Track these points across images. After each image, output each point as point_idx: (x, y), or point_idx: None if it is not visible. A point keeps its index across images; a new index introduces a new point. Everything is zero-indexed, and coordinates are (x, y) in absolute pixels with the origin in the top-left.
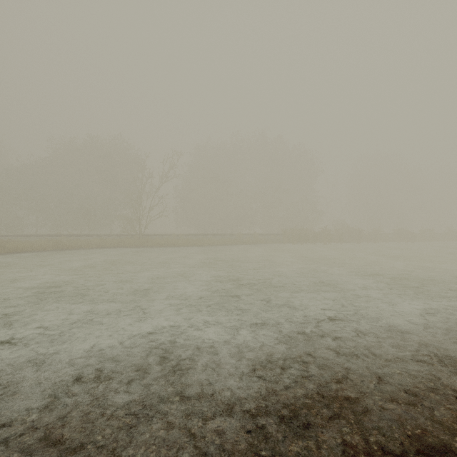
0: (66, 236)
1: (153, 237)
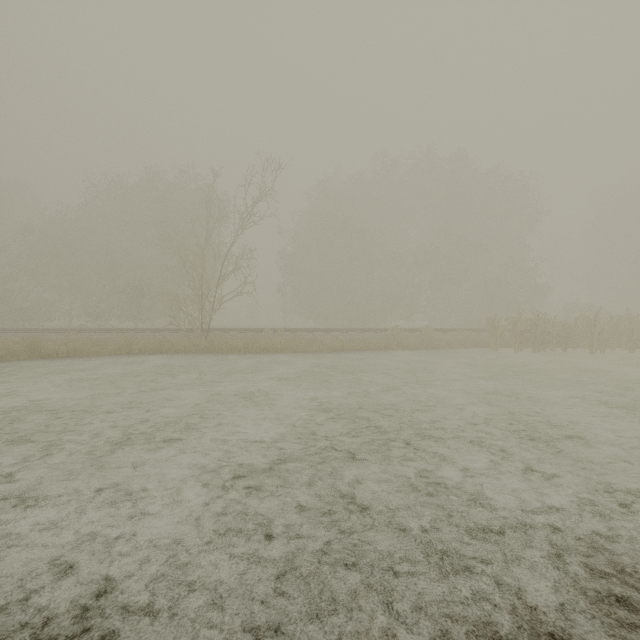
0: (75, 332)
1: (230, 334)
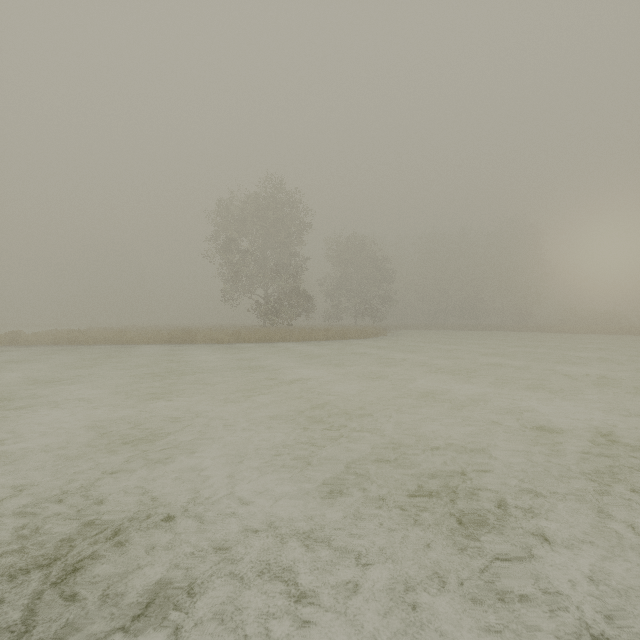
0: None
1: None
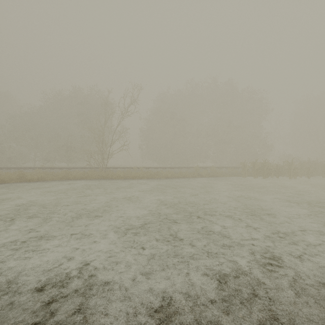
0: (40, 169)
1: (116, 170)
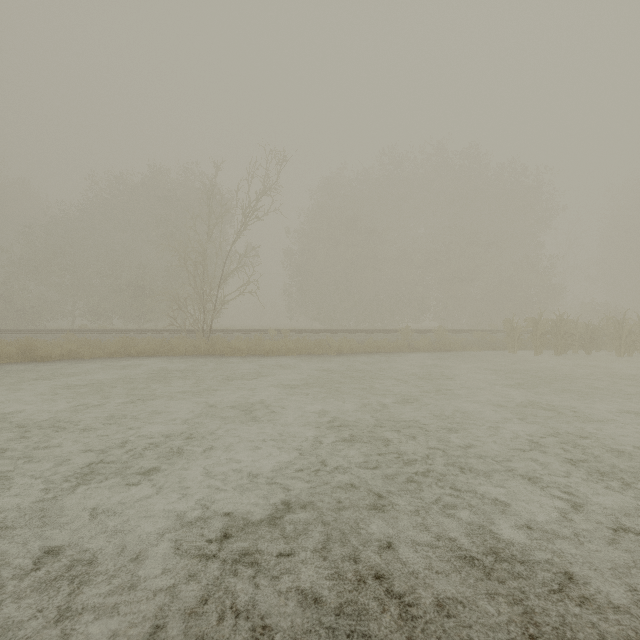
0: (73, 333)
1: (233, 335)
